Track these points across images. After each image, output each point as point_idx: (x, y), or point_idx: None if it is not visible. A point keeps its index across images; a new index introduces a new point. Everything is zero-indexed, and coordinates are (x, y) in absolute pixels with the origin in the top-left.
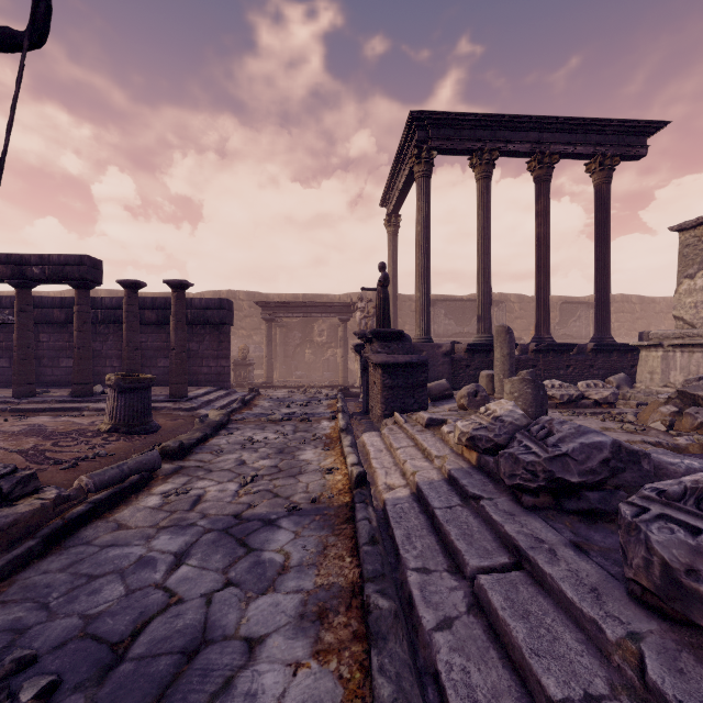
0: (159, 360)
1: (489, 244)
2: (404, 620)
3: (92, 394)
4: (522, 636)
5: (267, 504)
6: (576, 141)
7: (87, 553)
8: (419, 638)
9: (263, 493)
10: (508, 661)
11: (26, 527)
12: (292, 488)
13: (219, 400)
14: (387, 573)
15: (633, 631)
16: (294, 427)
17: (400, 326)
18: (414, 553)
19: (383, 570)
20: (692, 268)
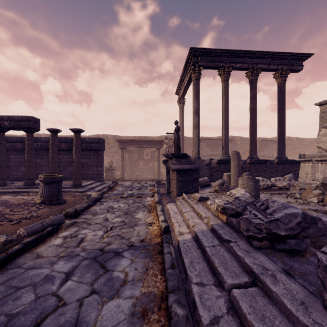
0: (69, 168)
1: (227, 112)
2: (191, 318)
3: (35, 184)
4: None
5: (117, 243)
6: (269, 62)
7: (18, 272)
8: None
9: (115, 236)
10: None
11: None
12: (131, 233)
13: (97, 187)
14: (181, 287)
15: None
16: (133, 201)
17: (184, 151)
18: (195, 273)
19: (179, 285)
20: (326, 123)
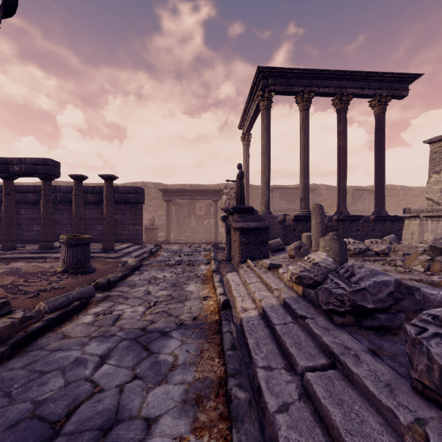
0: (97, 226)
1: (308, 152)
2: (255, 404)
3: (53, 248)
4: (339, 419)
5: (163, 321)
6: (363, 86)
7: (41, 355)
8: (265, 418)
9: (161, 313)
10: (329, 437)
11: (0, 338)
12: (180, 310)
13: (135, 251)
14: (243, 371)
15: (419, 417)
16: (183, 269)
17: (251, 205)
18: (261, 355)
19: (241, 368)
20: (438, 167)
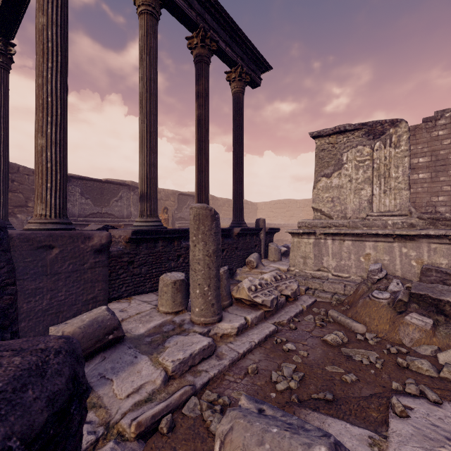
0: None
1: (156, 103)
2: None
3: None
4: None
5: None
6: (227, 41)
7: None
8: None
9: None
10: None
11: None
12: None
13: None
14: None
15: None
16: None
17: (21, 202)
18: None
19: None
20: (328, 169)
